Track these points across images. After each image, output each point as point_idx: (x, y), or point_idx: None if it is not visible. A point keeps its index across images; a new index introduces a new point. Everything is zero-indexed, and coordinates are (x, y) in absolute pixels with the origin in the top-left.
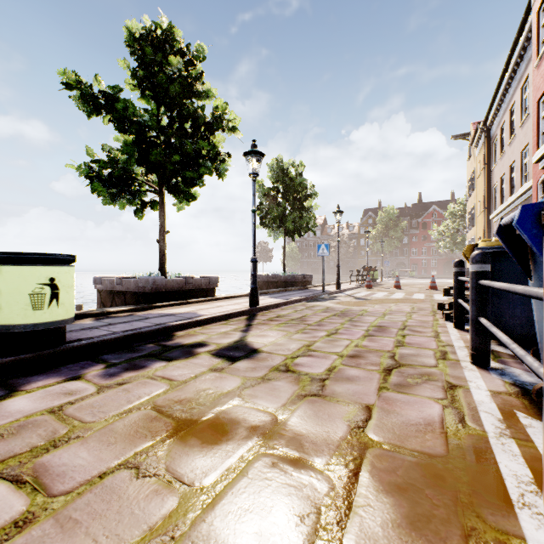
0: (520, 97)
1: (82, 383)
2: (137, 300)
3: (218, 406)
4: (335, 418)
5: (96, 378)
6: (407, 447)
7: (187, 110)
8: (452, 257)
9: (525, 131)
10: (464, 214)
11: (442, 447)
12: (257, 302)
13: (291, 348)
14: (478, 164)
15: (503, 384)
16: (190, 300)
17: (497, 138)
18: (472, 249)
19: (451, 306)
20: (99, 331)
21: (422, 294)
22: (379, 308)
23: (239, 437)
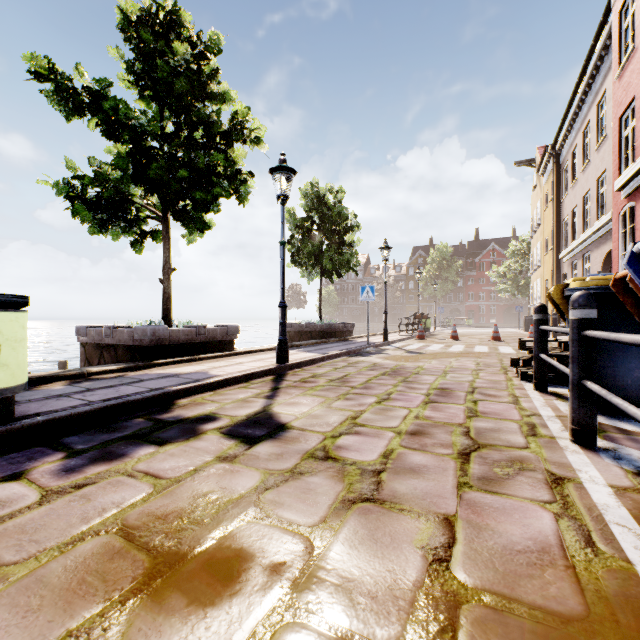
0: (596, 115)
1: (19, 486)
2: (132, 356)
3: (223, 525)
4: (401, 543)
5: (45, 477)
6: (522, 600)
7: (198, 114)
8: (514, 303)
9: (602, 155)
10: (528, 253)
11: (576, 598)
12: (287, 357)
13: (331, 422)
14: (546, 195)
15: (625, 474)
16: (202, 355)
17: (568, 164)
18: (561, 290)
19: (527, 362)
20: (69, 400)
21: (485, 346)
22: (437, 364)
23: (251, 588)
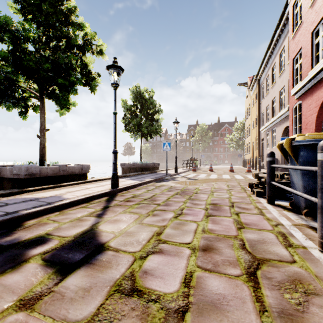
0: (279, 59)
1: None
2: (12, 185)
3: None
4: None
5: None
6: None
7: (61, 31)
8: (236, 153)
9: (282, 79)
10: (243, 129)
11: None
12: (118, 184)
13: (140, 240)
14: (253, 100)
15: None
16: (63, 183)
17: (264, 84)
18: (290, 142)
19: (257, 185)
20: None
21: (227, 175)
22: (206, 186)
23: None
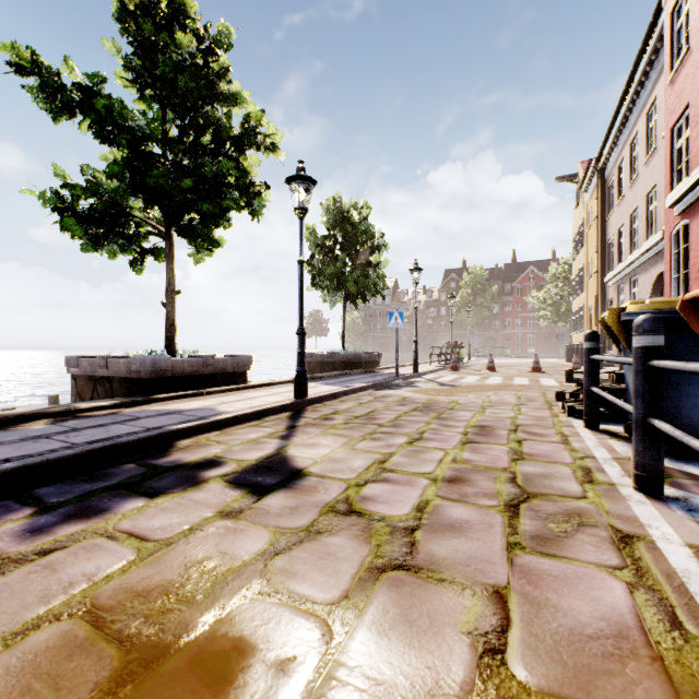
0: (645, 126)
1: None
2: (129, 390)
3: (219, 604)
4: (443, 627)
5: (4, 540)
6: None
7: (205, 116)
8: (554, 331)
9: (652, 169)
10: (569, 277)
11: None
12: (306, 391)
13: (355, 468)
14: (589, 213)
15: None
16: (210, 389)
17: (614, 179)
18: (617, 315)
19: (574, 395)
20: (48, 442)
21: (525, 378)
22: (474, 398)
23: (250, 696)
